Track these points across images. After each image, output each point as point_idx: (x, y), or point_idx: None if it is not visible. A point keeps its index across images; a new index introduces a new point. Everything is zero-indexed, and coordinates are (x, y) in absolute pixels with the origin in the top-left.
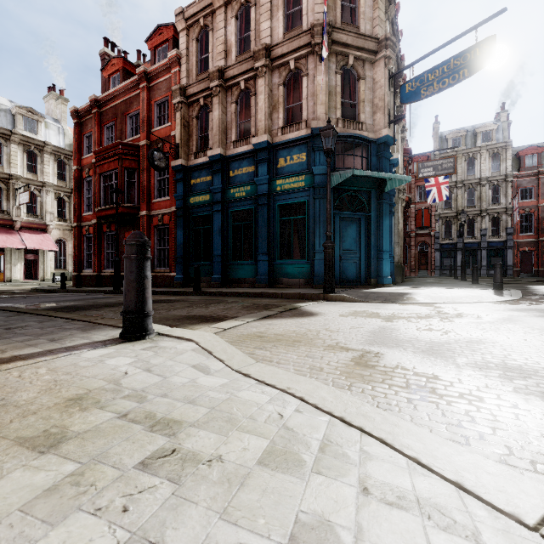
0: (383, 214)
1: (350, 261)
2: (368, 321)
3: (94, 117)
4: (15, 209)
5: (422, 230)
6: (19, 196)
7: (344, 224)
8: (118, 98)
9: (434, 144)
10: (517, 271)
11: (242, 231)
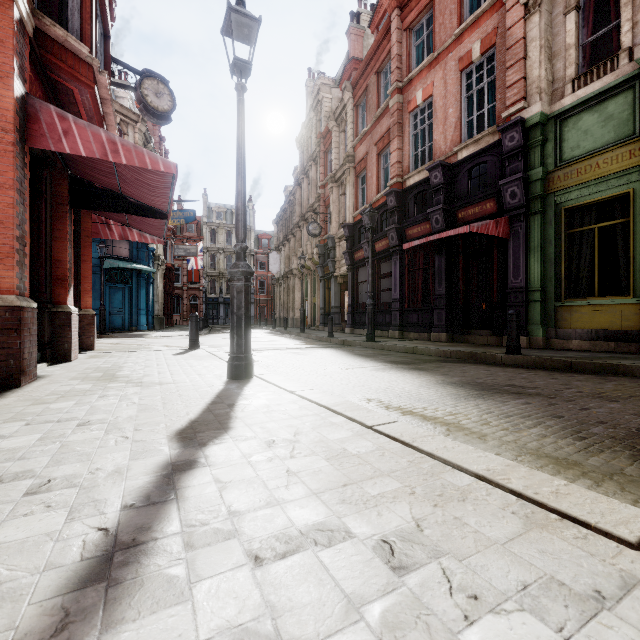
0: (141, 286)
1: (118, 315)
2: (121, 340)
3: None
4: None
5: (194, 285)
6: None
7: (113, 291)
8: None
9: (204, 212)
10: (257, 320)
11: None
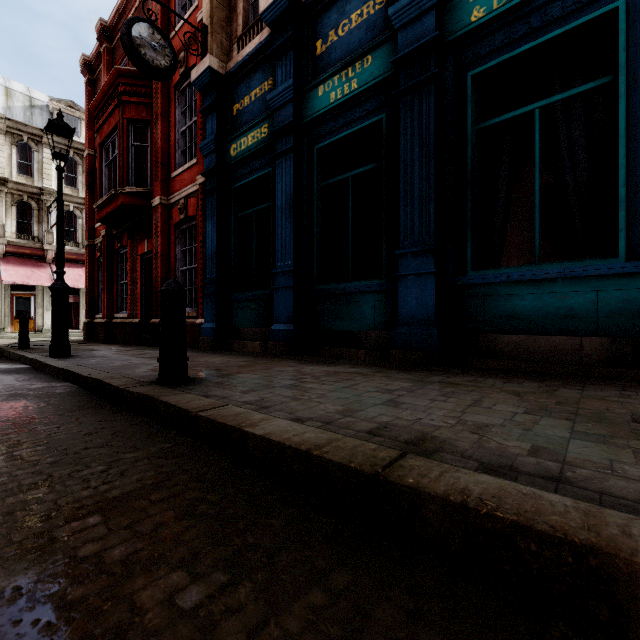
0: None
1: None
2: None
3: (103, 59)
4: (46, 234)
5: None
6: (50, 217)
7: None
8: (130, 7)
9: None
10: None
11: (349, 197)
